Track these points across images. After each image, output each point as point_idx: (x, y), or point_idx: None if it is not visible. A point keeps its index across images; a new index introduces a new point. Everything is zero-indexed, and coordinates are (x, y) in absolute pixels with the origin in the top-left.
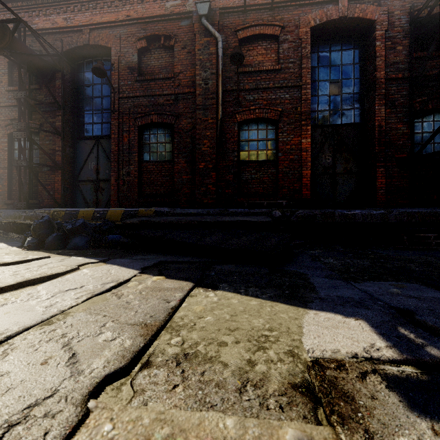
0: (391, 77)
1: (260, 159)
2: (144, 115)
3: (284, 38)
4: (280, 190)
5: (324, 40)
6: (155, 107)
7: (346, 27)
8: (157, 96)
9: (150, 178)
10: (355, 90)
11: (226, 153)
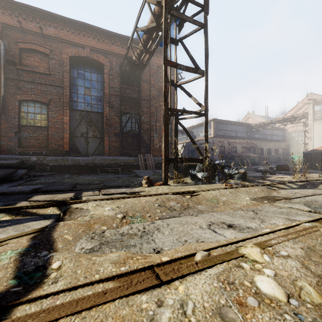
0: (111, 93)
1: (36, 125)
2: None
3: (53, 57)
4: (49, 145)
5: (81, 64)
6: None
7: (92, 61)
8: None
9: None
10: (98, 95)
11: (9, 119)
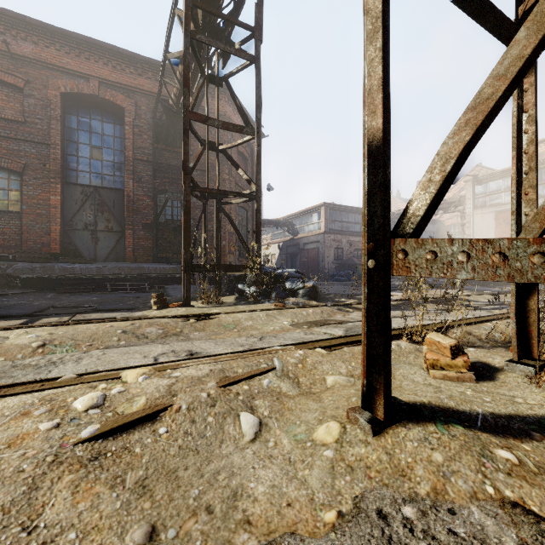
0: (138, 158)
1: None
2: None
3: (31, 93)
4: (24, 243)
5: (85, 107)
6: None
7: (104, 103)
8: None
9: None
10: (116, 160)
11: None
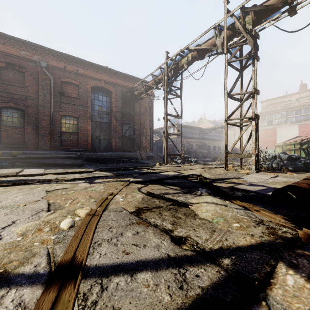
0: (117, 111)
1: (71, 131)
2: (4, 102)
3: (81, 87)
4: (79, 144)
5: (96, 90)
6: (12, 99)
7: (103, 89)
8: (13, 94)
9: (8, 134)
10: (107, 111)
11: (55, 127)
